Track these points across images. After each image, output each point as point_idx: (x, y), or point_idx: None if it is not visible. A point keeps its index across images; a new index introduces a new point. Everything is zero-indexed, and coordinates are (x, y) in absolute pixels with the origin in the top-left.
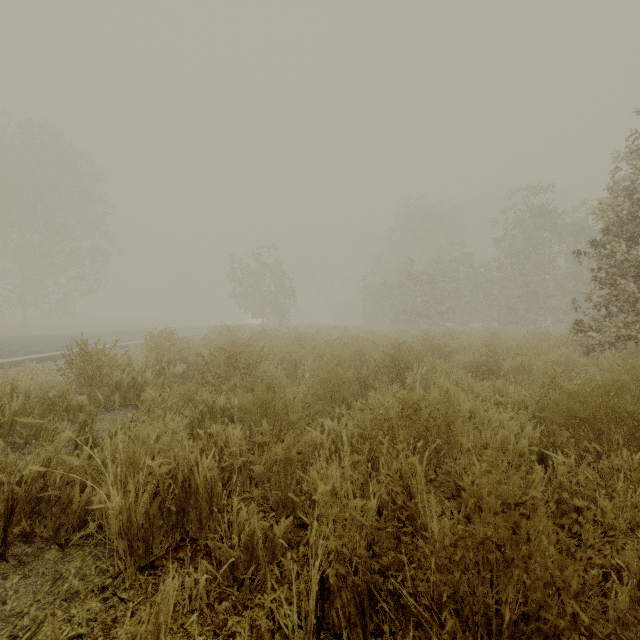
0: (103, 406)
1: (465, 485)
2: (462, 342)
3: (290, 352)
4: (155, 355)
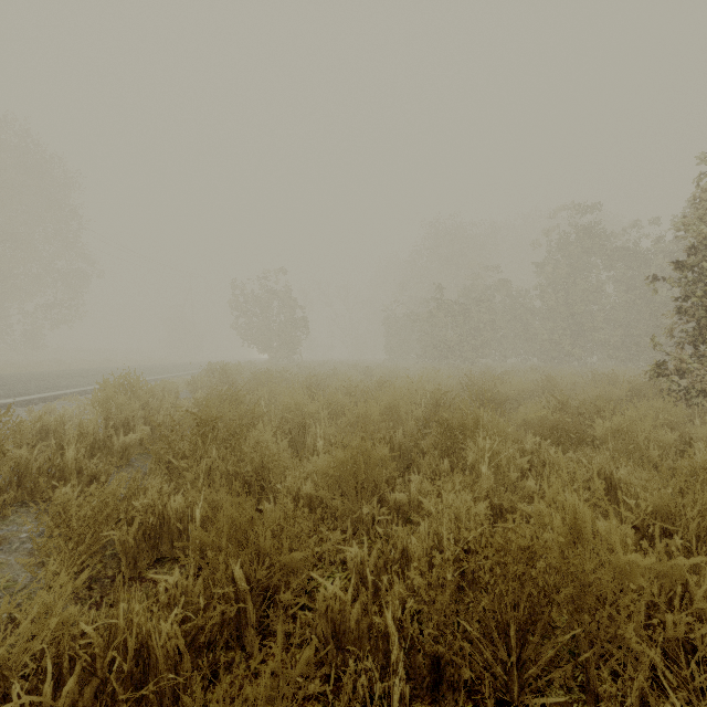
0: None
1: None
2: (513, 387)
3: (297, 406)
4: (103, 414)
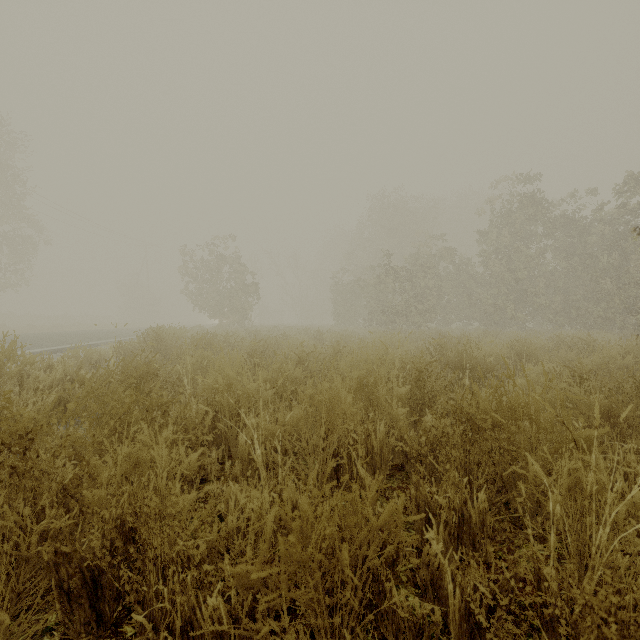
0: None
1: None
2: (488, 352)
3: (229, 384)
4: None
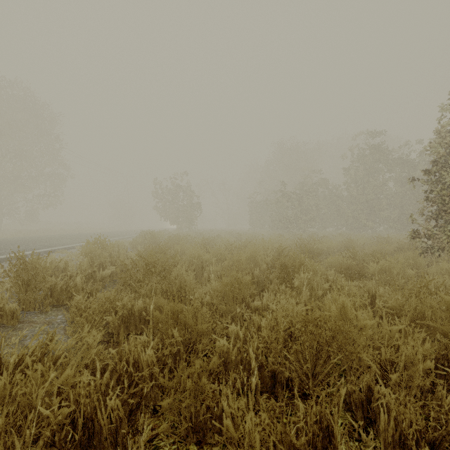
0: (38, 307)
1: (382, 419)
2: (327, 245)
3: (198, 256)
4: (89, 259)
